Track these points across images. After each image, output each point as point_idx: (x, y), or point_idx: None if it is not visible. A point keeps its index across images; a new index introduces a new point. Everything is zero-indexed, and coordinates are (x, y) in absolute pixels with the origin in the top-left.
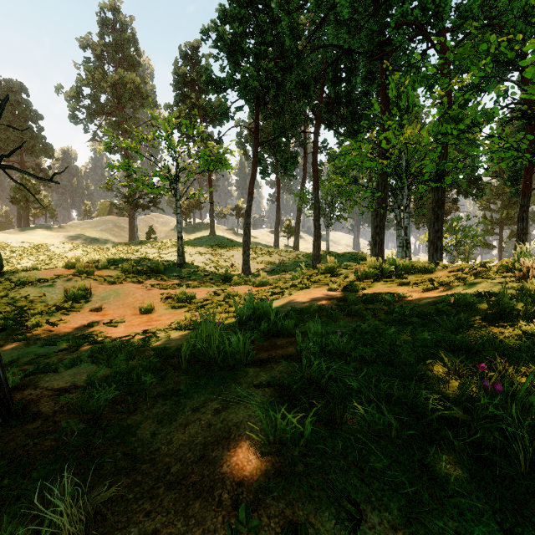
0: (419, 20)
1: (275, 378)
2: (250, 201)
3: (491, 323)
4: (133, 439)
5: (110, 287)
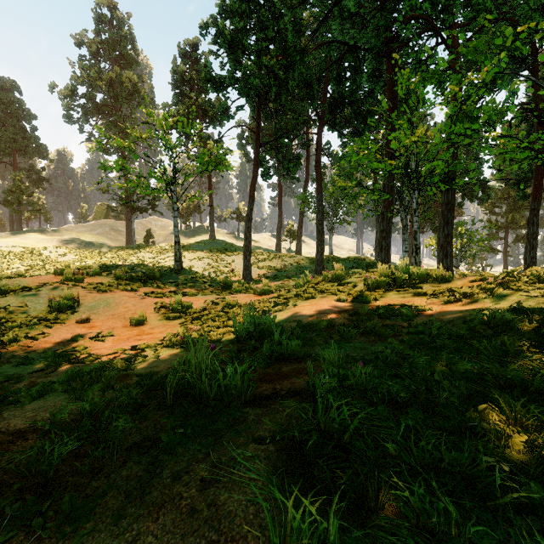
0: (428, 14)
1: (282, 426)
2: (251, 204)
3: (542, 348)
4: (88, 524)
5: (100, 296)
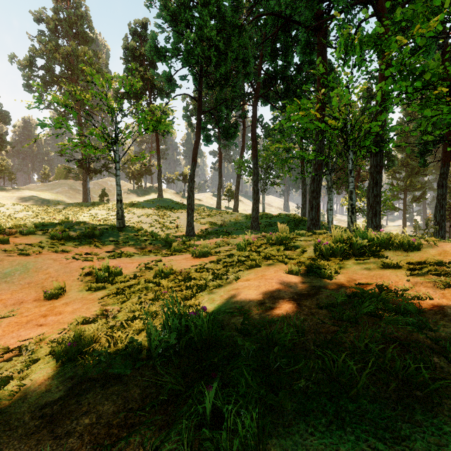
0: None
1: None
2: (194, 166)
3: None
4: None
5: (19, 260)
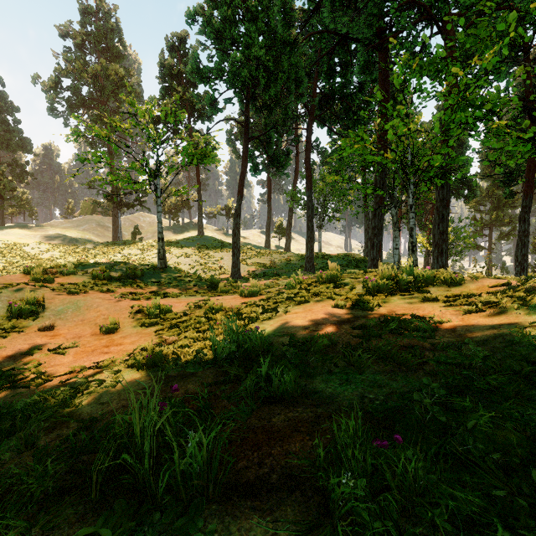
0: (424, 1)
1: None
2: (240, 200)
3: None
4: None
5: (70, 299)
